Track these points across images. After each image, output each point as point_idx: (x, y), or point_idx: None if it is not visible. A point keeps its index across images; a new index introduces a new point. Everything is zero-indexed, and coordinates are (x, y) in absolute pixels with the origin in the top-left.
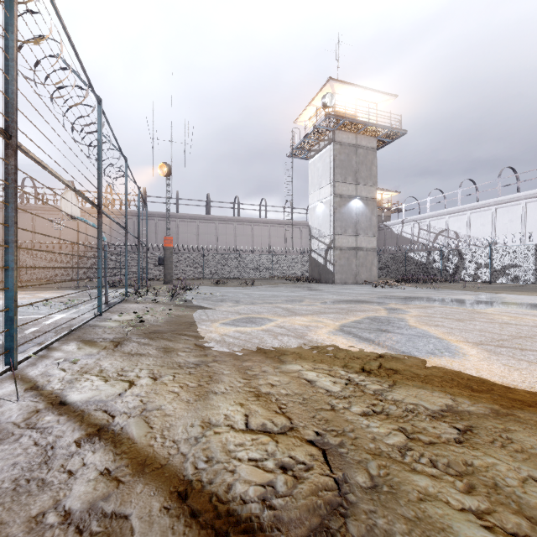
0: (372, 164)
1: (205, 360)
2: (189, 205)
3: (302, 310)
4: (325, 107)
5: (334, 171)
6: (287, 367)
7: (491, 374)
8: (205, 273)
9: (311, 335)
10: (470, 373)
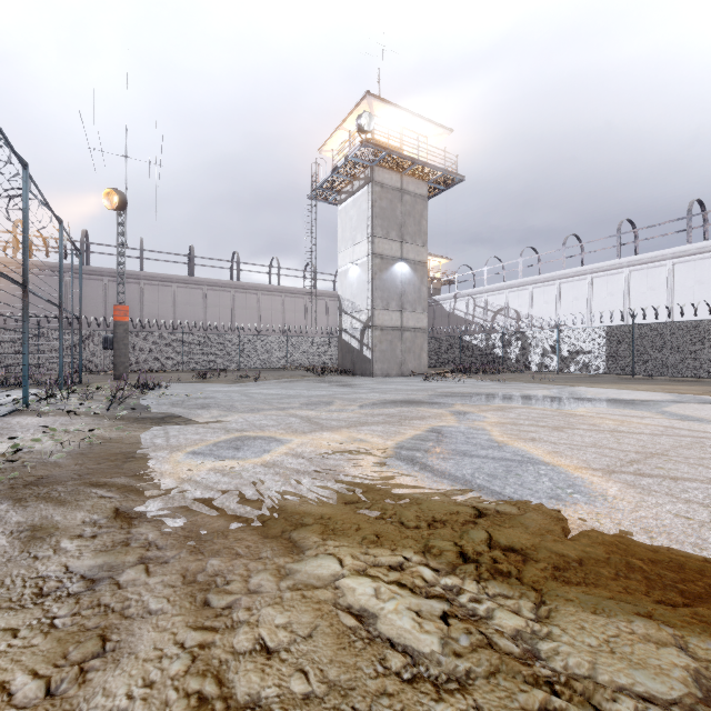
0: (421, 216)
1: (120, 562)
2: (161, 260)
3: (332, 419)
4: (362, 132)
5: (373, 222)
6: (308, 568)
7: (675, 542)
8: (186, 362)
9: (351, 470)
10: (643, 544)
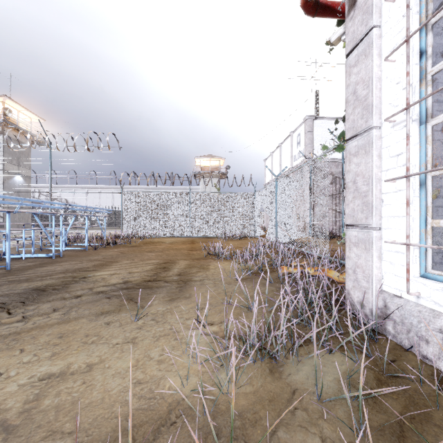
0: (29, 155)
1: None
2: None
3: None
4: (5, 115)
5: (4, 154)
6: None
7: None
8: None
9: None
10: None
